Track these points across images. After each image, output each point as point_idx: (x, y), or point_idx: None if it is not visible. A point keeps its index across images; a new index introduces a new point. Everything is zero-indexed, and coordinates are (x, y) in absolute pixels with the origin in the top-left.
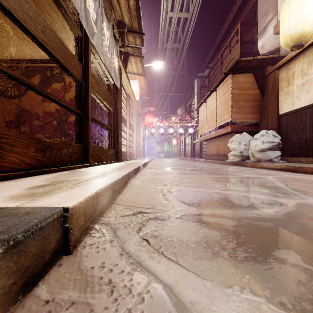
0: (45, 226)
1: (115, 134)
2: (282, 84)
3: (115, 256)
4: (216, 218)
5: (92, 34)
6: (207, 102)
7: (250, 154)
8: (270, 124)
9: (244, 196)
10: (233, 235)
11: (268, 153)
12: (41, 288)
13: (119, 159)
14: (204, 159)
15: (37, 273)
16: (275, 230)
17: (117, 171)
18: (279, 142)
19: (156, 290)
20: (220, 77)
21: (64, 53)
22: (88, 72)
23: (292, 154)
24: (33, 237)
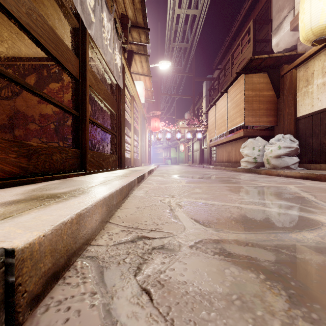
0: None
1: (117, 138)
2: (300, 84)
3: None
4: (245, 248)
5: (89, 23)
6: (217, 105)
7: (264, 160)
8: (287, 128)
9: (271, 212)
10: (277, 281)
11: (285, 159)
12: None
13: (122, 166)
14: (213, 166)
15: None
16: None
17: (117, 180)
18: (296, 147)
19: None
20: (230, 78)
21: (56, 43)
22: (86, 67)
23: (311, 160)
24: None
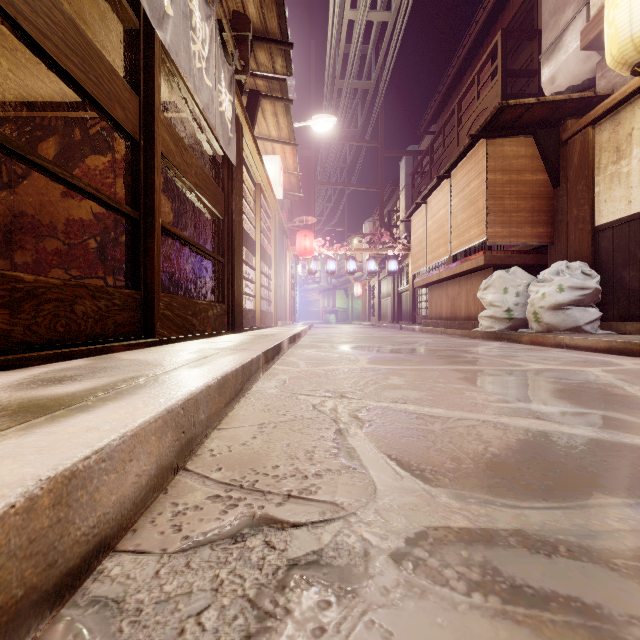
0: None
1: (226, 269)
2: (602, 159)
3: None
4: (554, 564)
5: (160, 17)
6: (430, 203)
7: (529, 315)
8: (574, 248)
9: (578, 439)
10: None
11: (573, 312)
12: None
13: (235, 327)
14: (422, 326)
15: None
16: None
17: (217, 359)
18: (596, 288)
19: None
20: (456, 151)
21: (85, 55)
22: (154, 114)
23: (626, 315)
24: None
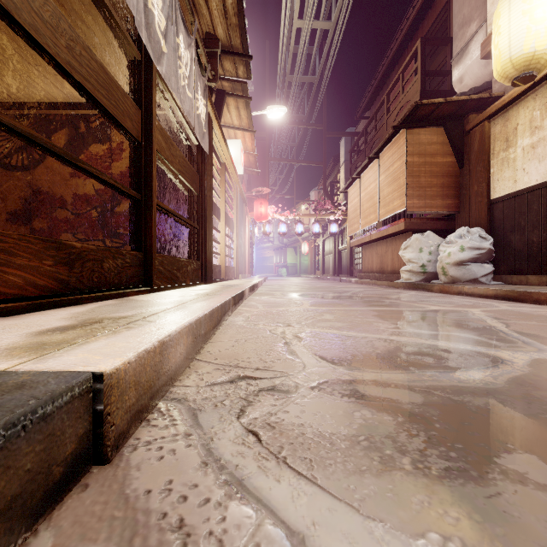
0: (54, 412)
1: (200, 234)
2: (496, 146)
3: (194, 466)
4: (385, 389)
5: (159, 56)
6: (363, 178)
7: (438, 269)
8: (475, 216)
9: (433, 347)
10: (418, 423)
11: (471, 267)
12: (43, 539)
13: (207, 279)
14: (357, 279)
15: (35, 508)
16: (497, 412)
17: (203, 300)
18: (490, 248)
19: (272, 544)
20: (385, 134)
21: (109, 88)
22: (152, 123)
23: (513, 269)
24: (26, 436)
